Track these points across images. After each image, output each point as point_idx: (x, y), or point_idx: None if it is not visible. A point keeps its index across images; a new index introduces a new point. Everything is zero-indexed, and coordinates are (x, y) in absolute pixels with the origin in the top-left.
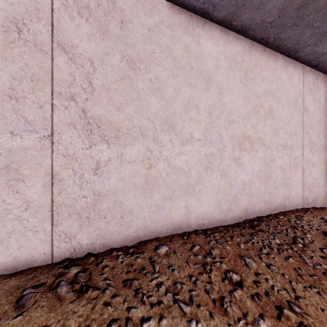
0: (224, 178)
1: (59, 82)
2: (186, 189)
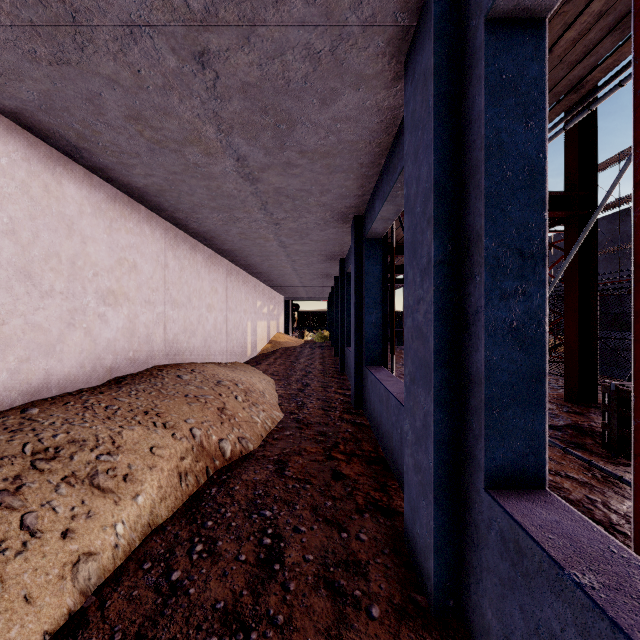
0: (89, 335)
1: None
2: (47, 349)
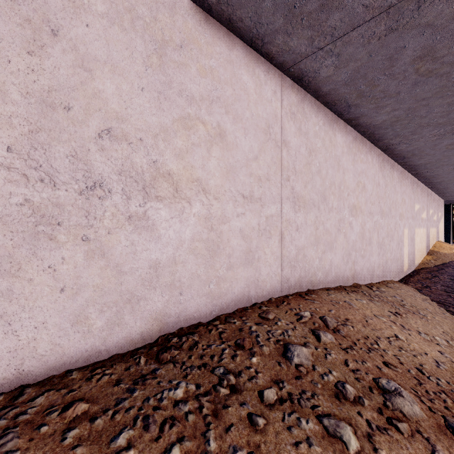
0: (98, 257)
1: None
2: None
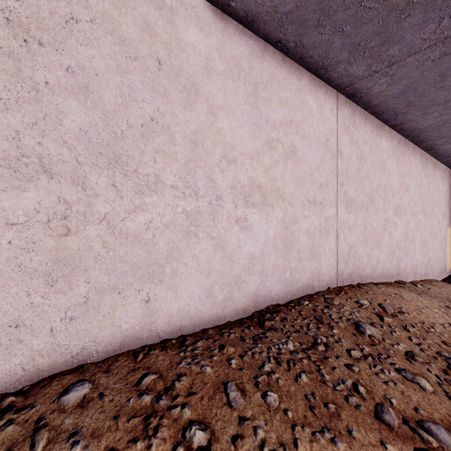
0: (219, 249)
1: None
2: (148, 272)
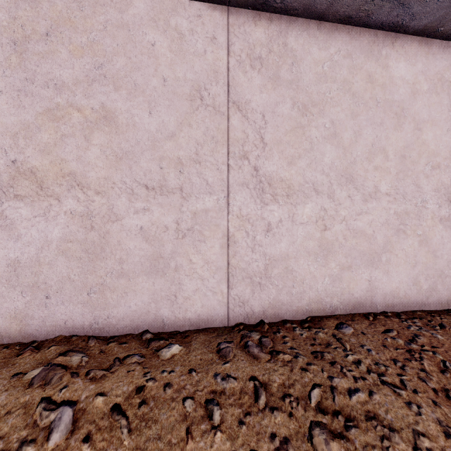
0: (424, 245)
1: (233, 141)
2: (370, 258)
